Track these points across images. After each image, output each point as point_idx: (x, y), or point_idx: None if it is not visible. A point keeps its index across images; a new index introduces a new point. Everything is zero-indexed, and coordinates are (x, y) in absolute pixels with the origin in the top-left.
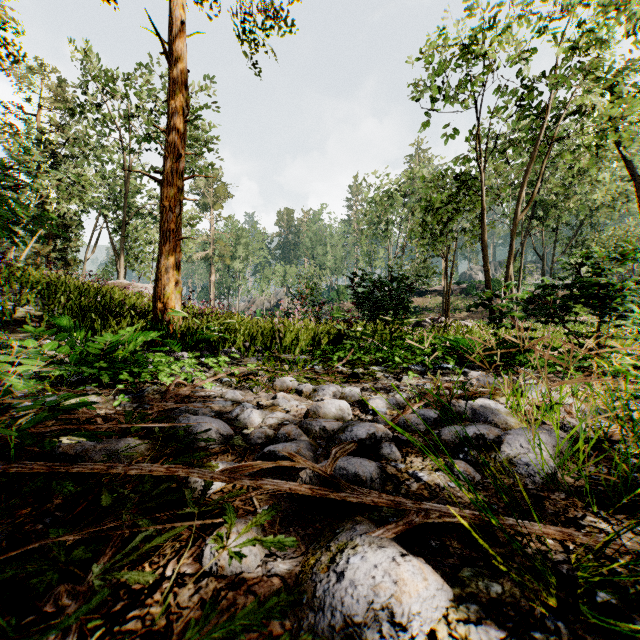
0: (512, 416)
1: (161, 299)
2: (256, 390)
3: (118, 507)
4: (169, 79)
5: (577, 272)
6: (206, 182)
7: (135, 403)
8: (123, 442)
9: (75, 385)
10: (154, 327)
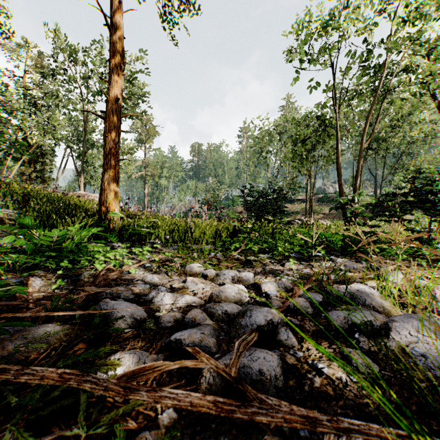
0: (385, 300)
1: (104, 204)
2: (171, 274)
3: (12, 412)
4: (110, 43)
5: (412, 183)
6: (141, 124)
7: (71, 286)
8: (42, 329)
9: (30, 270)
10: (98, 224)
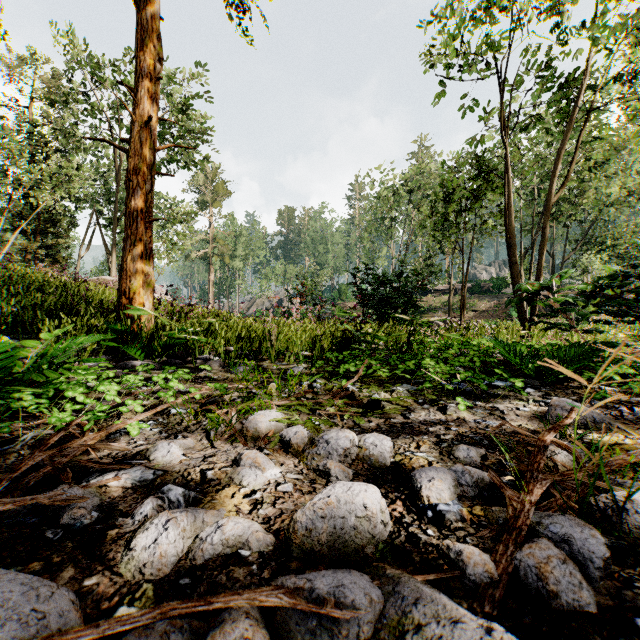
0: None
1: (126, 294)
2: (213, 437)
3: None
4: (137, 26)
5: None
6: (205, 179)
7: None
8: None
9: None
10: (113, 328)
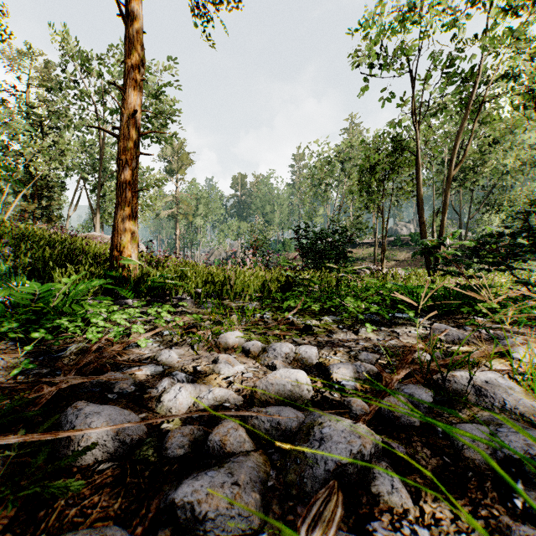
0: (533, 399)
1: (117, 248)
2: (197, 348)
3: None
4: (126, 39)
5: (524, 220)
6: (172, 151)
7: (45, 369)
8: None
9: None
10: (109, 275)
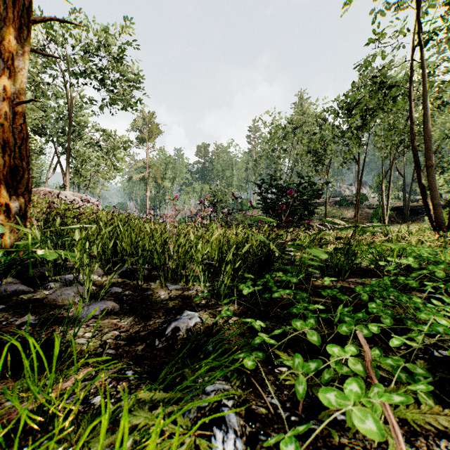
0: None
1: None
2: None
3: None
4: None
5: None
6: (143, 122)
7: None
8: None
9: None
10: None
